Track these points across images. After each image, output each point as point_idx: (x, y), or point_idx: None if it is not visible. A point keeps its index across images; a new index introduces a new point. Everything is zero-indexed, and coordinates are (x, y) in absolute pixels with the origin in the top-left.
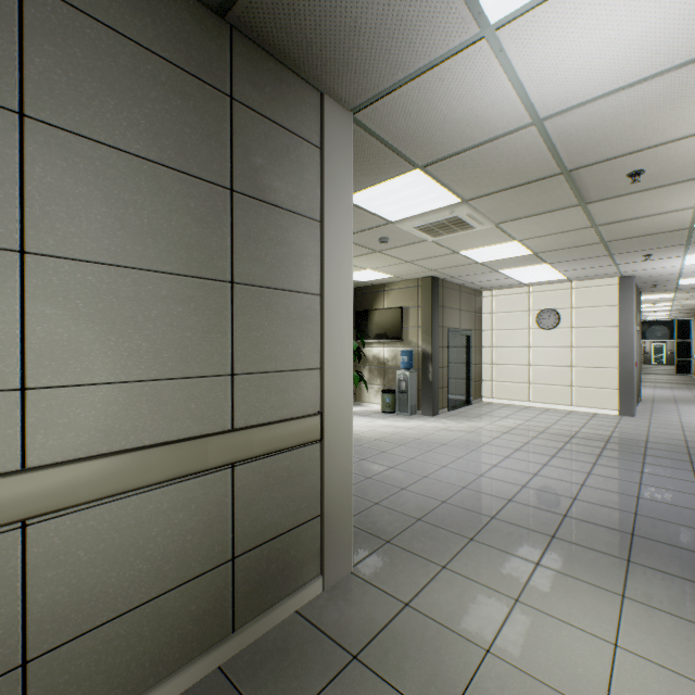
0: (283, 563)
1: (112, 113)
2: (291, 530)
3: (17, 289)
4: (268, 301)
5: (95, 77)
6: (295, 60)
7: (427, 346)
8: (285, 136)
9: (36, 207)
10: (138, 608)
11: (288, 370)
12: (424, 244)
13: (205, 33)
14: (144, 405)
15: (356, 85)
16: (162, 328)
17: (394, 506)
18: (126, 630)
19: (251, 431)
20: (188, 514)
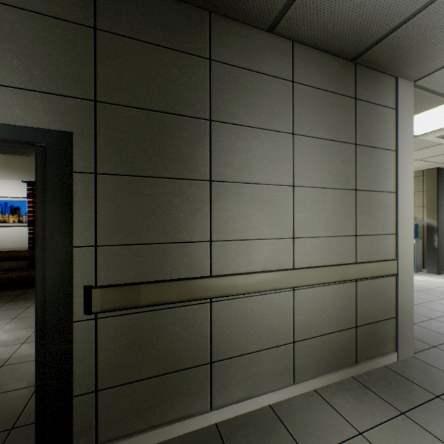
0: (377, 337)
1: (315, 123)
2: (380, 321)
3: (292, 200)
4: (370, 198)
5: (311, 111)
6: (386, 67)
7: (432, 221)
8: (377, 109)
9: (296, 168)
10: (323, 335)
11: (379, 234)
12: (438, 146)
13: (345, 72)
14: (325, 247)
15: (424, 67)
16: (330, 213)
17: (429, 328)
18: (319, 343)
19: (365, 264)
20: (339, 299)
